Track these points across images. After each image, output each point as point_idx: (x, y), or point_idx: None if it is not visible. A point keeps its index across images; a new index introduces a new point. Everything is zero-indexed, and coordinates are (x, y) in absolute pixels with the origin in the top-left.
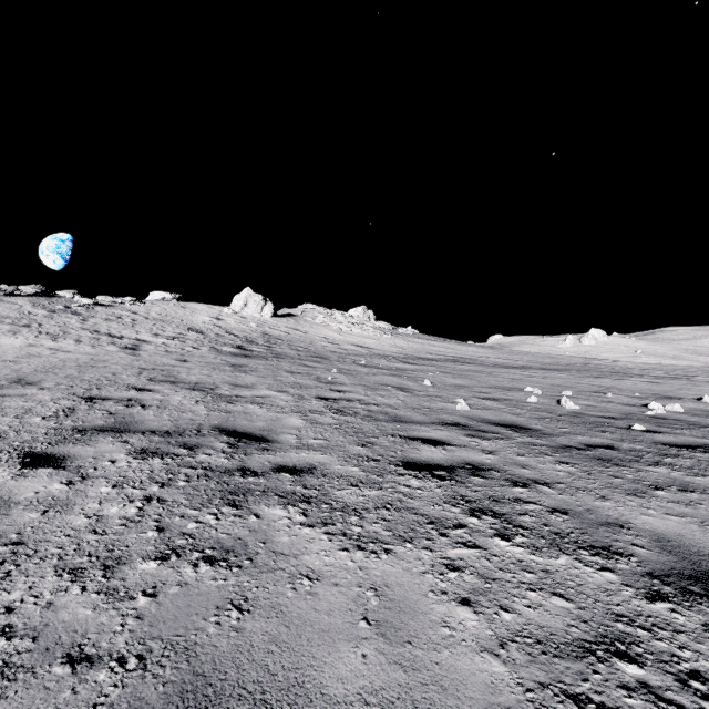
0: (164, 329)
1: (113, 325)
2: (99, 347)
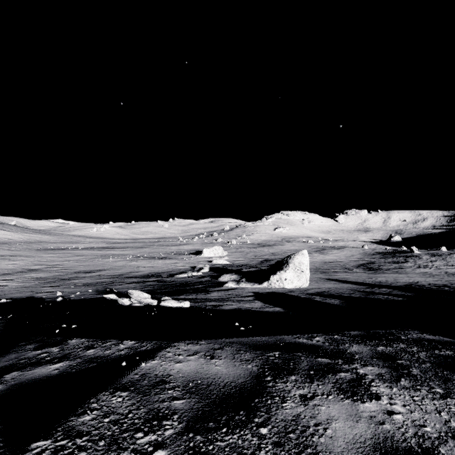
0: None
1: None
2: None
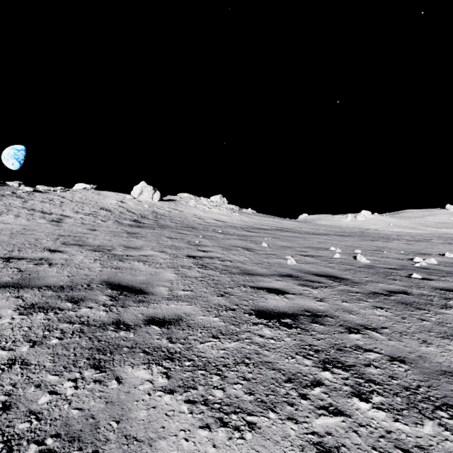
0: (83, 208)
1: (46, 205)
2: (32, 220)
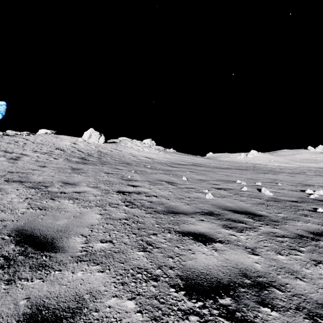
0: (41, 148)
1: (11, 146)
2: None
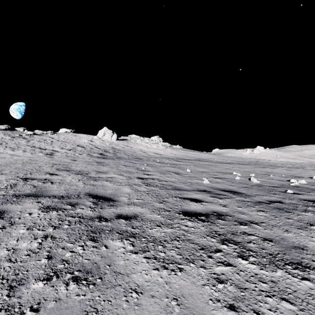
0: (66, 145)
1: (42, 143)
2: (34, 154)
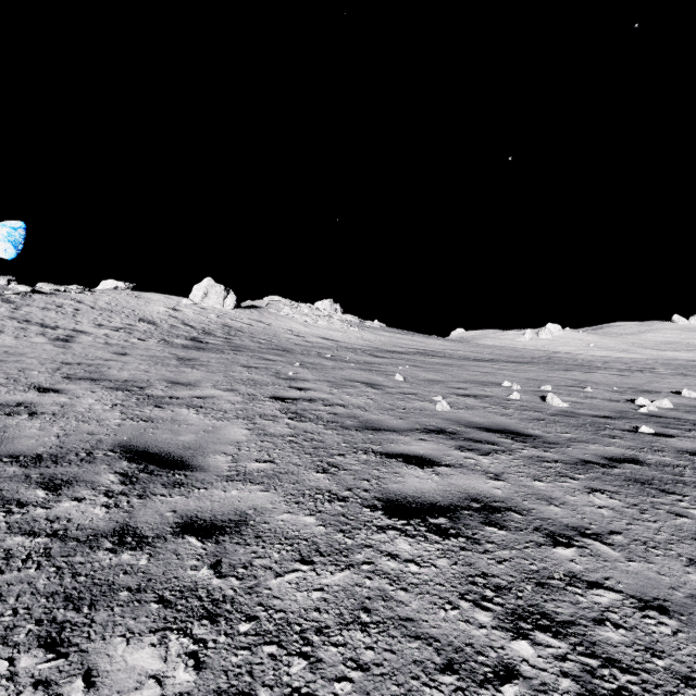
0: (111, 319)
1: (50, 314)
2: (23, 338)
